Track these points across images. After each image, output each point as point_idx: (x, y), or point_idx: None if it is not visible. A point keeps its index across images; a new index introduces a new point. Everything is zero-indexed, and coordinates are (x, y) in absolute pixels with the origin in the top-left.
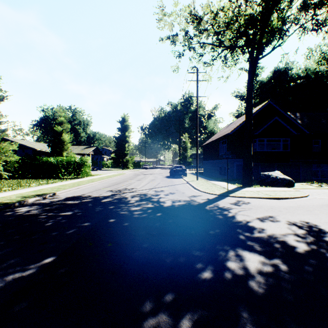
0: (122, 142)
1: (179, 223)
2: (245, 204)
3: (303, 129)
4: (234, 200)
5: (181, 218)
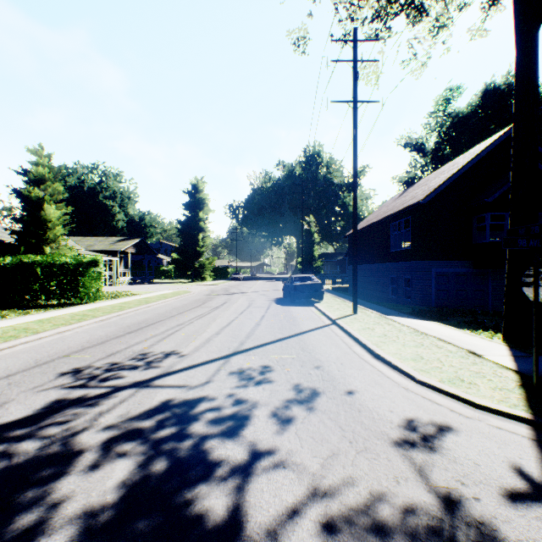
0: (192, 231)
1: None
2: None
3: None
4: None
5: None
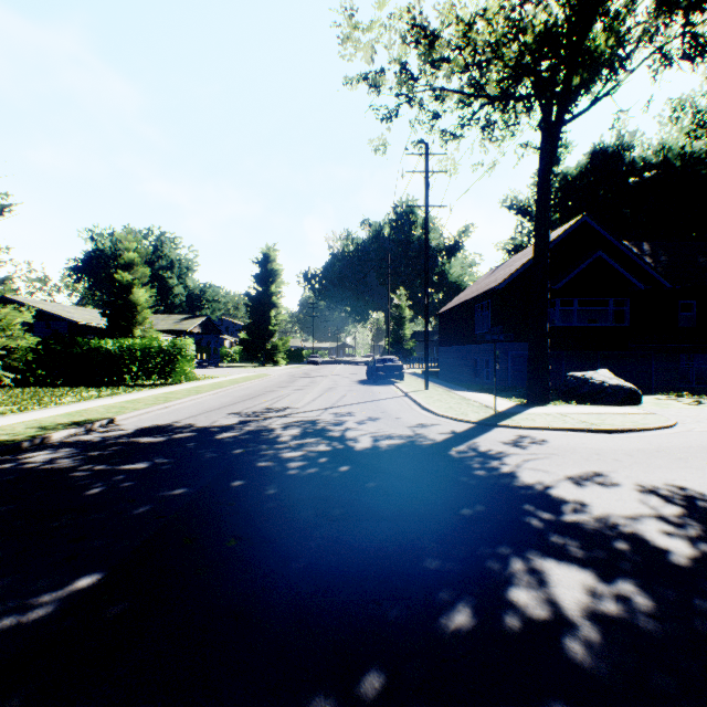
0: (263, 307)
1: (391, 489)
2: (538, 445)
3: (658, 278)
4: (513, 435)
5: (395, 476)
